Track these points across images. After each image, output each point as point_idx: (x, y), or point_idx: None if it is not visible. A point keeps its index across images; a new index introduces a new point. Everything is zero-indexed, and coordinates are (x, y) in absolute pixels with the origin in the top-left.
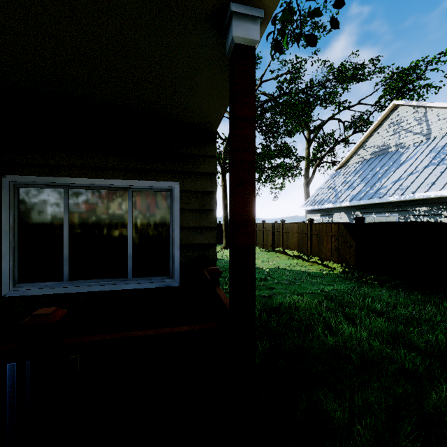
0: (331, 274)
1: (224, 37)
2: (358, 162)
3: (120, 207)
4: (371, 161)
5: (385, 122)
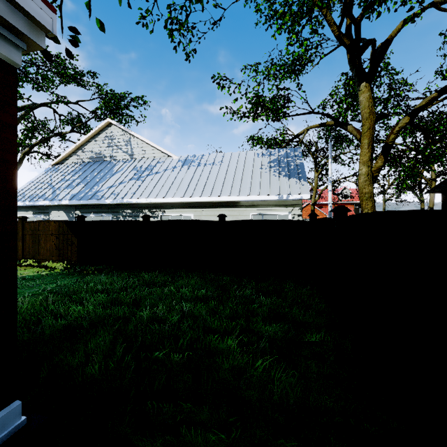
0: (52, 274)
1: None
2: (78, 162)
3: None
4: (90, 165)
5: (102, 134)
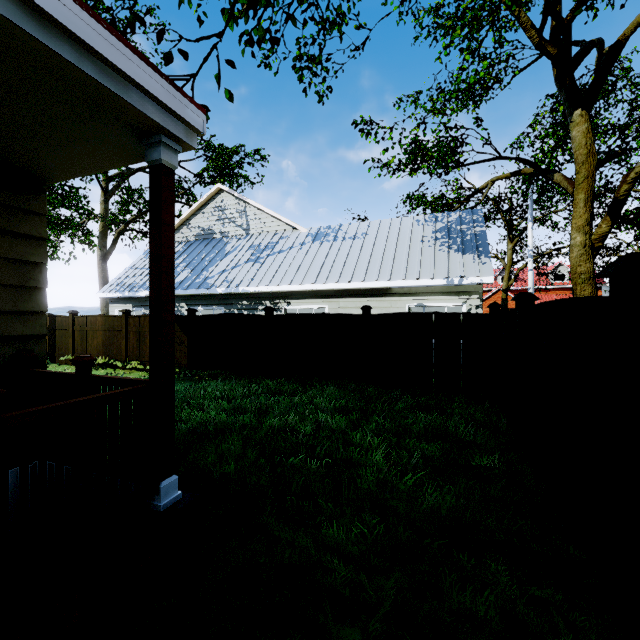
0: None
1: (144, 145)
2: (182, 242)
3: None
4: (196, 244)
5: (210, 203)
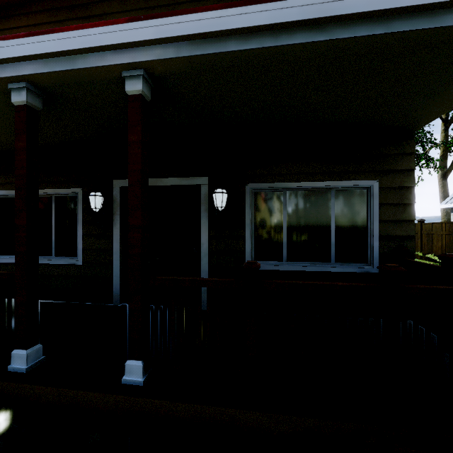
0: None
1: None
2: None
3: (324, 204)
4: None
5: None
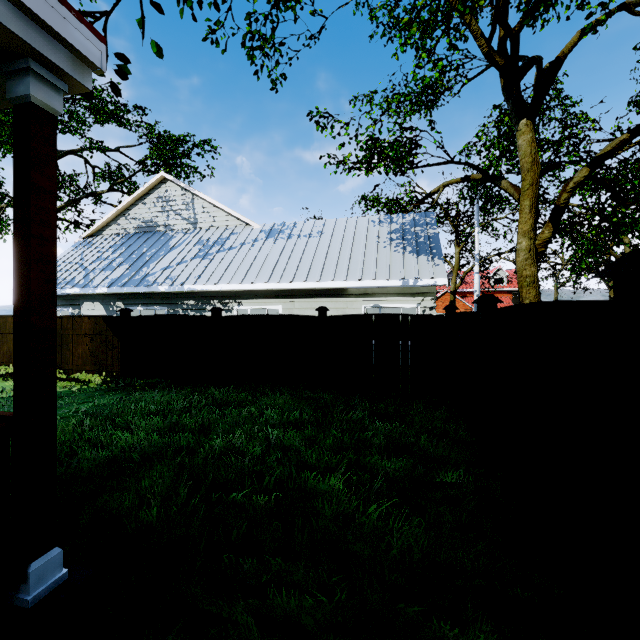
0: (86, 390)
1: (4, 73)
2: (119, 234)
3: None
4: (136, 237)
5: (153, 193)
